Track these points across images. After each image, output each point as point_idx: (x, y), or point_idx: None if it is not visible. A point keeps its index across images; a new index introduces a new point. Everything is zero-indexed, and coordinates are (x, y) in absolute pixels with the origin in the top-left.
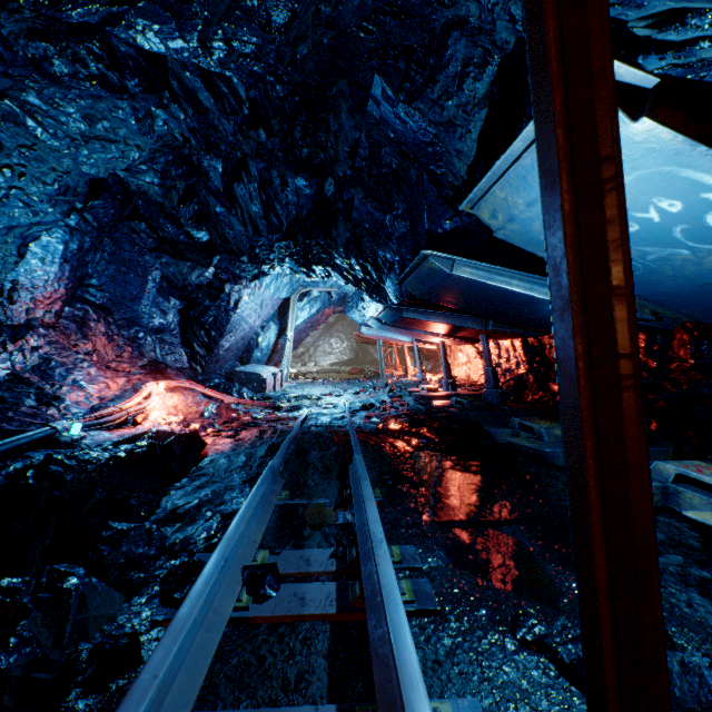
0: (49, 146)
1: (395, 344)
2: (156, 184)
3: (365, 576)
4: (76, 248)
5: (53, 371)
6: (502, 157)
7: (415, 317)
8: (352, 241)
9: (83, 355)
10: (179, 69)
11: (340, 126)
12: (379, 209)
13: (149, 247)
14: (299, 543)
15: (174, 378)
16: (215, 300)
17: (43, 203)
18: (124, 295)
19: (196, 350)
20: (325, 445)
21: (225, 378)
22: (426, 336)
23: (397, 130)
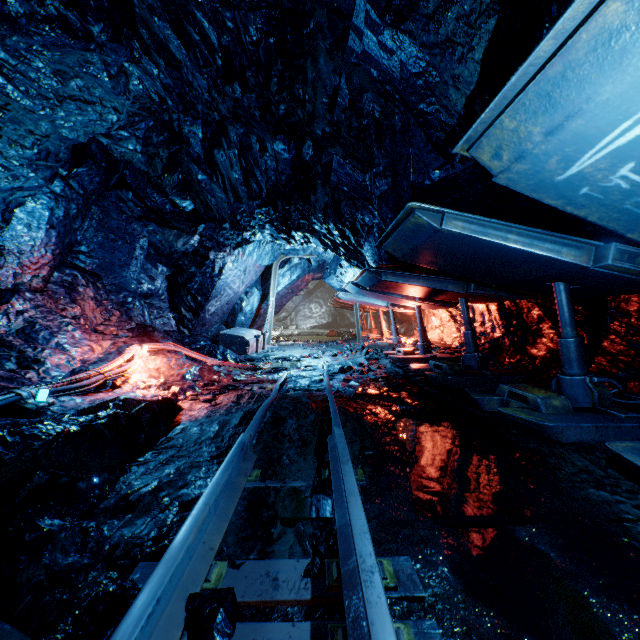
0: (23, 106)
1: (370, 308)
2: (138, 151)
3: (350, 619)
4: (62, 215)
5: (37, 334)
6: (520, 68)
7: (394, 280)
8: (330, 206)
9: (69, 319)
10: (147, 15)
11: (318, 73)
12: (359, 169)
13: (136, 215)
14: (267, 549)
15: (160, 341)
16: (200, 267)
17: (23, 167)
18: (112, 261)
19: (183, 315)
20: (302, 413)
21: (210, 341)
22: (402, 300)
23: (382, 65)
